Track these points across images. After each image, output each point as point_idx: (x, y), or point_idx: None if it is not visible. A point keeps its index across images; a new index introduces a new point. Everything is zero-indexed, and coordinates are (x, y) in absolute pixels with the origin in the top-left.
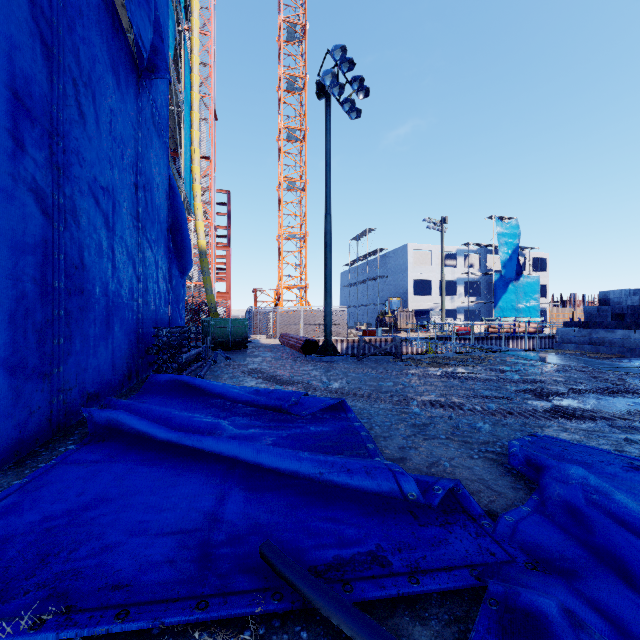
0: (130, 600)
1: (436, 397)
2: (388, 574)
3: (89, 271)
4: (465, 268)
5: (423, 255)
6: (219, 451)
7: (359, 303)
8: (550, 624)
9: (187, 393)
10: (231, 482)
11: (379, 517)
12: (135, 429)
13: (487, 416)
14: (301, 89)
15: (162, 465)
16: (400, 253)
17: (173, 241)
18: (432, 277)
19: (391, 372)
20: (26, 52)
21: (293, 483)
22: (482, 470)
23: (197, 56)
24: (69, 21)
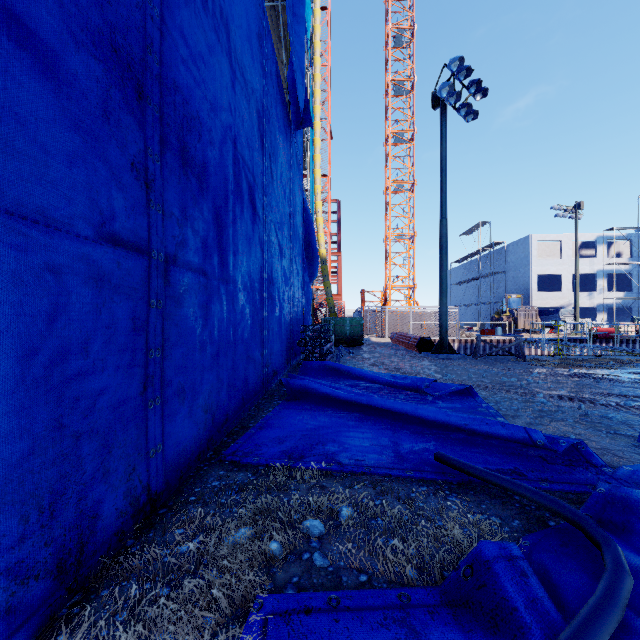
0: (368, 465)
1: (565, 392)
2: (524, 478)
3: (274, 284)
4: (609, 258)
5: (550, 246)
6: (387, 407)
7: (470, 302)
8: (639, 499)
9: (334, 376)
10: (397, 428)
11: (514, 455)
12: (321, 392)
13: (622, 410)
14: (409, 91)
15: (345, 415)
16: (520, 246)
17: (305, 253)
18: (562, 271)
19: (513, 370)
20: (256, 150)
21: (442, 433)
22: (608, 444)
23: (319, 89)
24: (268, 116)
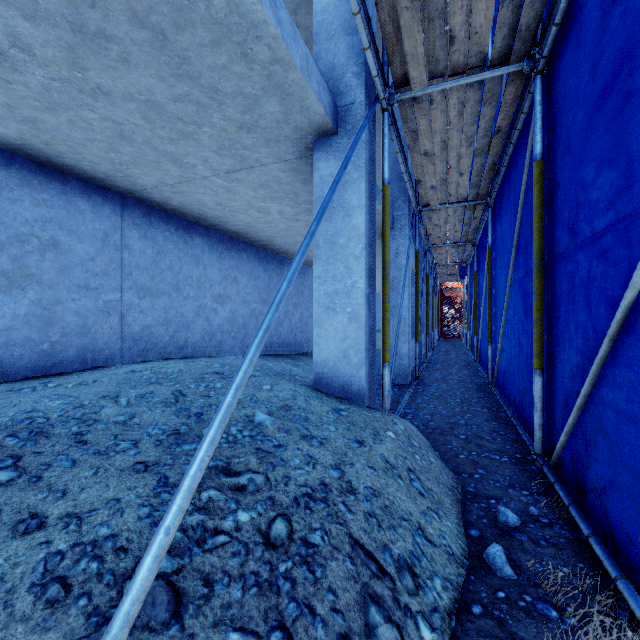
0: None
1: None
2: None
3: None
4: None
5: None
6: None
7: None
8: None
9: None
10: None
11: None
12: None
13: None
14: None
15: None
16: None
17: None
18: None
19: None
20: None
21: None
22: None
23: None
24: None
